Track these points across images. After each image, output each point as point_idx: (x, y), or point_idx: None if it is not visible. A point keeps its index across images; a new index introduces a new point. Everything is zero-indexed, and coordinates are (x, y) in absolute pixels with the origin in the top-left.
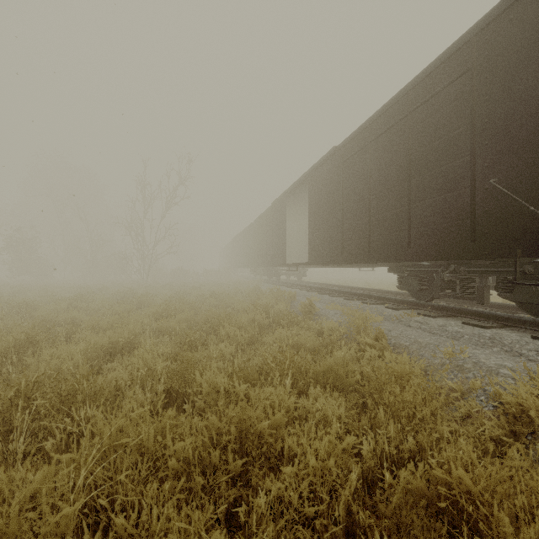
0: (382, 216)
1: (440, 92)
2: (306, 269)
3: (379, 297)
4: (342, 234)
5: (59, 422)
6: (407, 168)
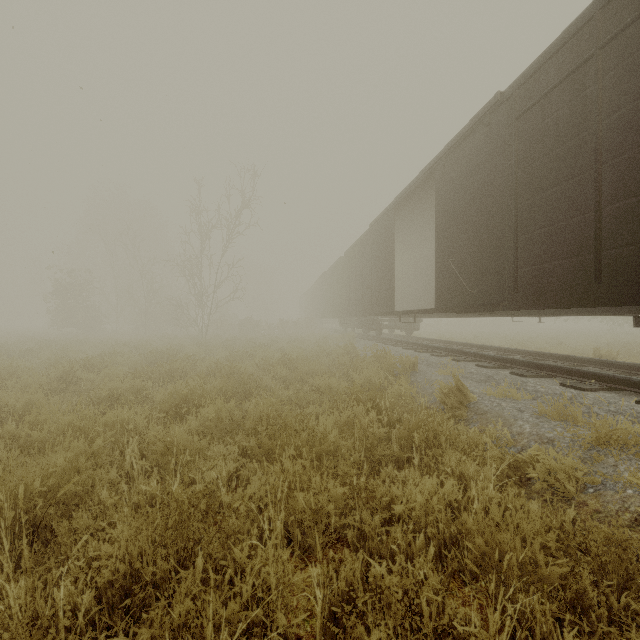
0: None
1: None
2: (419, 320)
3: (597, 375)
4: (515, 254)
5: None
6: None
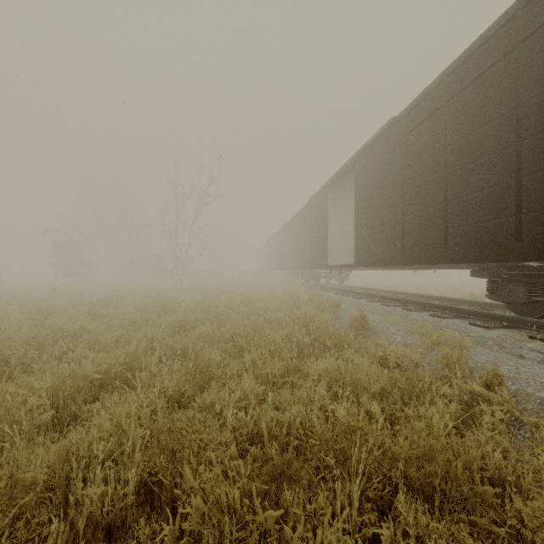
0: (468, 199)
1: None
2: (348, 272)
3: (454, 309)
4: (402, 227)
5: None
6: (513, 126)
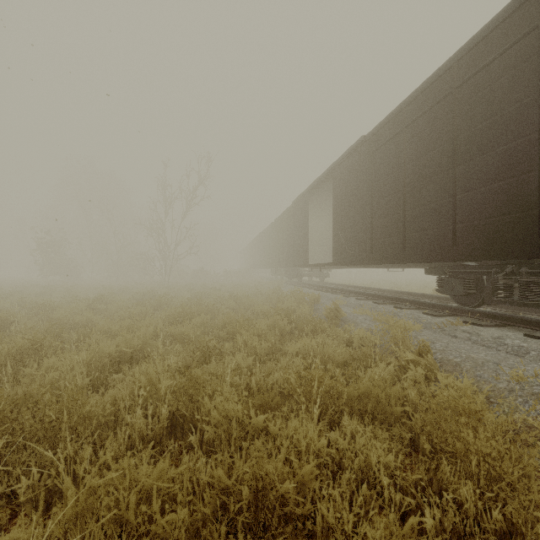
0: (420, 210)
1: (495, 59)
2: (329, 270)
3: (414, 301)
4: (371, 232)
5: (39, 455)
6: (451, 154)
